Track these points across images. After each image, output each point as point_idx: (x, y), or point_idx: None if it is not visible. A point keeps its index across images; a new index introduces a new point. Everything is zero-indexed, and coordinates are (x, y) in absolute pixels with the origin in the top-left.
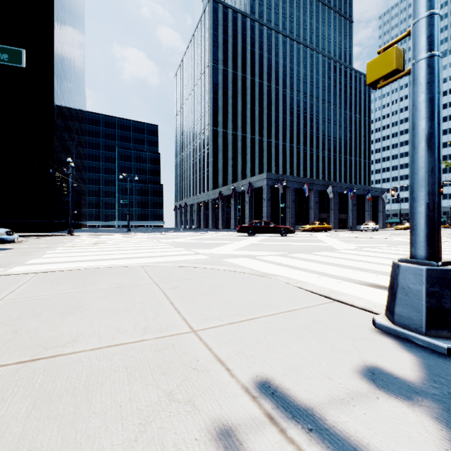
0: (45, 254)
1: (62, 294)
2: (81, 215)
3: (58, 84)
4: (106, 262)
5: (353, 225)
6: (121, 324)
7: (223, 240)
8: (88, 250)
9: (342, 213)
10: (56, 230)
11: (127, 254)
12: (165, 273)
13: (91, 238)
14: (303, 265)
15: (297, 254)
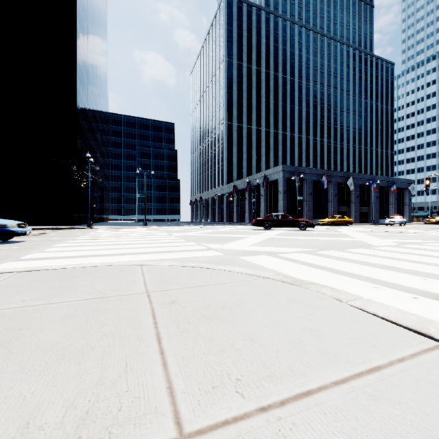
0: (49, 248)
1: (13, 309)
2: (103, 209)
3: (81, 85)
4: (104, 258)
5: (375, 218)
6: (46, 398)
7: (238, 234)
8: (95, 244)
9: (363, 206)
10: (79, 223)
11: (133, 248)
12: (165, 275)
13: (107, 231)
14: (343, 267)
15: (328, 252)
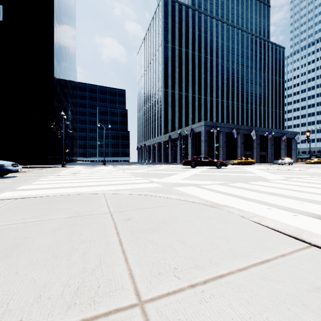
0: (36, 181)
1: (17, 224)
2: (73, 153)
3: (57, 62)
4: (77, 189)
5: (271, 160)
6: (49, 280)
7: (172, 171)
8: (69, 178)
9: (262, 150)
10: (55, 163)
11: (97, 181)
12: (122, 201)
13: (77, 169)
14: (246, 194)
15: (236, 184)
